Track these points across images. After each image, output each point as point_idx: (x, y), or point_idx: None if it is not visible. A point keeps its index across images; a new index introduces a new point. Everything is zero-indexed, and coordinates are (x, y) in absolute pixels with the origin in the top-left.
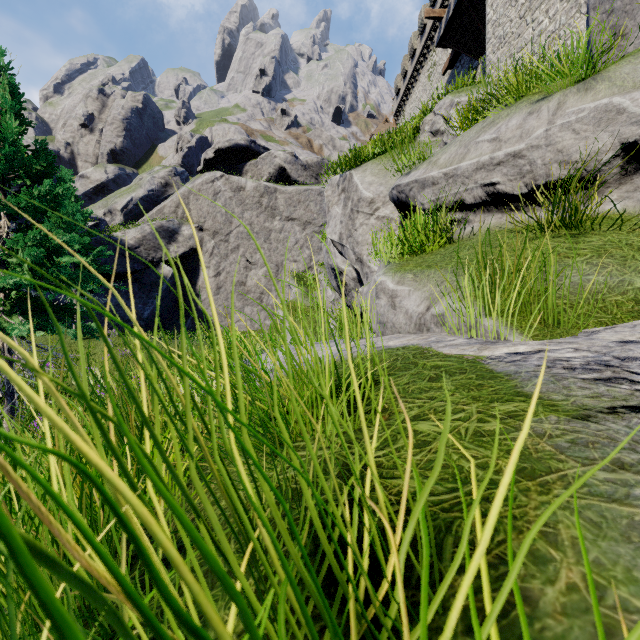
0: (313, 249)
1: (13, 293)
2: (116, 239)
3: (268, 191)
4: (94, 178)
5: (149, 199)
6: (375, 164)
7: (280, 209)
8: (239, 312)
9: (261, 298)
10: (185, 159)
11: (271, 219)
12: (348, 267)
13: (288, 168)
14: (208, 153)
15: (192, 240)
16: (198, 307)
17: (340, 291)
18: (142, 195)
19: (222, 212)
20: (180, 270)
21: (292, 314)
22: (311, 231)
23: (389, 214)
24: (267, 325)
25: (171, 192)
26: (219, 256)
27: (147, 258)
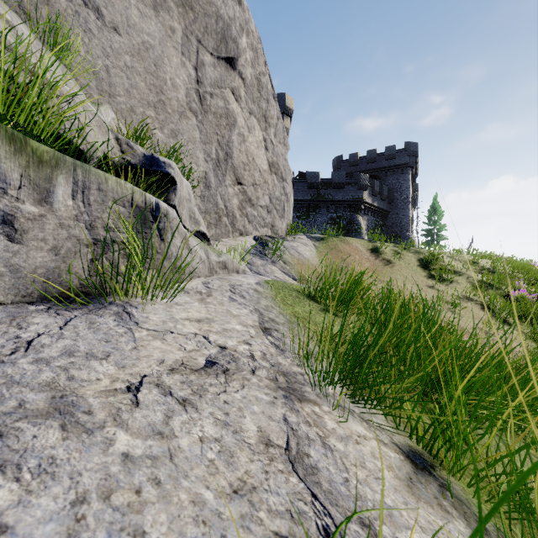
0: None
1: None
2: None
3: None
4: None
5: None
6: None
7: None
8: None
9: None
10: None
11: None
12: None
13: None
14: None
15: None
16: None
17: None
18: None
19: None
20: None
21: None
22: None
23: None
24: None
25: None
26: None
27: None
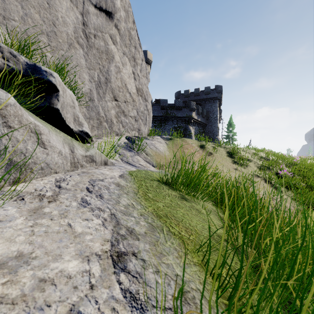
0: None
1: None
2: None
3: None
4: None
5: None
6: None
7: None
8: None
9: None
10: None
11: None
12: None
13: None
14: None
15: None
16: None
17: None
18: None
19: None
20: None
21: None
22: None
23: None
24: None
25: None
26: None
27: None
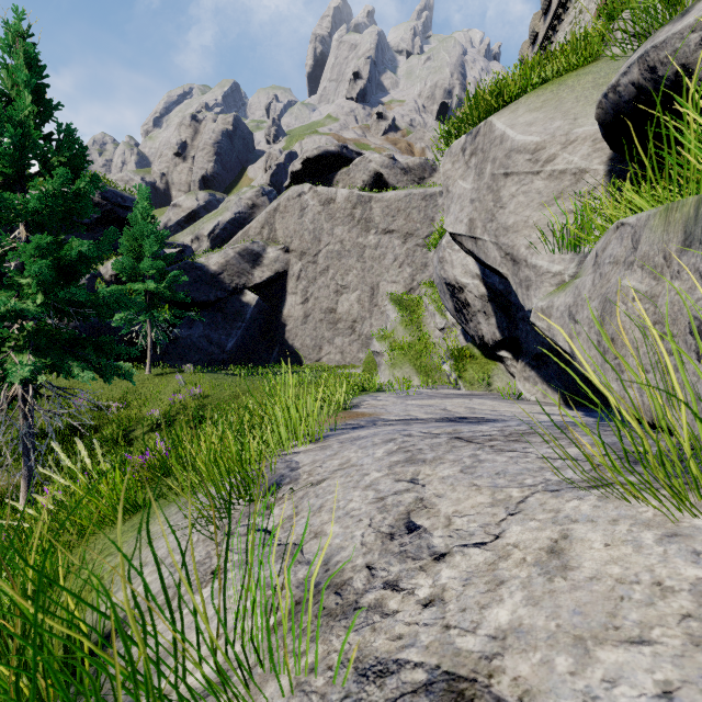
0: (416, 266)
1: (30, 323)
2: (199, 265)
3: (361, 201)
4: (186, 206)
5: (236, 222)
6: (533, 97)
7: (375, 221)
8: (328, 343)
9: (353, 327)
10: (273, 178)
11: (365, 233)
12: (472, 280)
13: (385, 173)
14: (295, 165)
15: (278, 263)
16: (284, 338)
17: (458, 315)
18: (229, 218)
19: (310, 229)
20: (265, 297)
21: (390, 346)
22: (413, 244)
23: (579, 162)
24: (360, 359)
25: (258, 214)
26: (307, 280)
27: (230, 285)
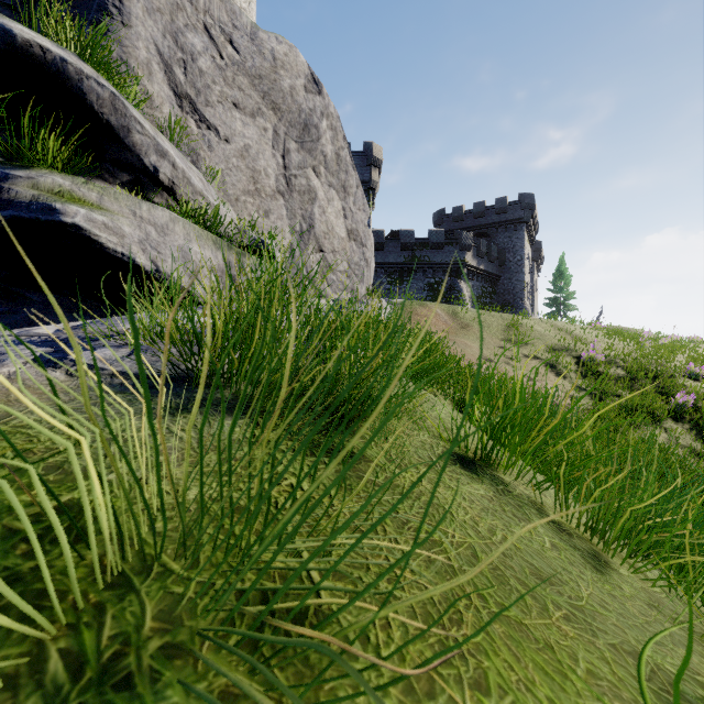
0: None
1: None
2: None
3: None
4: None
5: None
6: None
7: None
8: None
9: None
10: None
11: None
12: None
13: None
14: None
15: None
16: None
17: None
18: None
19: None
20: None
21: None
22: None
23: None
24: None
25: None
26: None
27: None
